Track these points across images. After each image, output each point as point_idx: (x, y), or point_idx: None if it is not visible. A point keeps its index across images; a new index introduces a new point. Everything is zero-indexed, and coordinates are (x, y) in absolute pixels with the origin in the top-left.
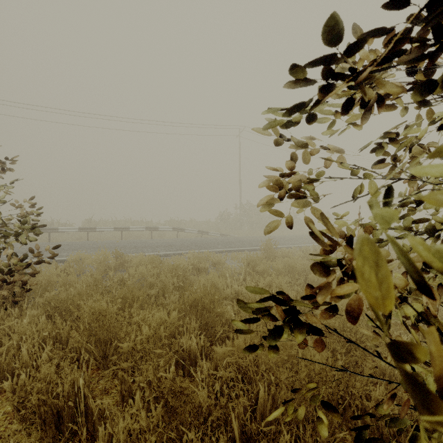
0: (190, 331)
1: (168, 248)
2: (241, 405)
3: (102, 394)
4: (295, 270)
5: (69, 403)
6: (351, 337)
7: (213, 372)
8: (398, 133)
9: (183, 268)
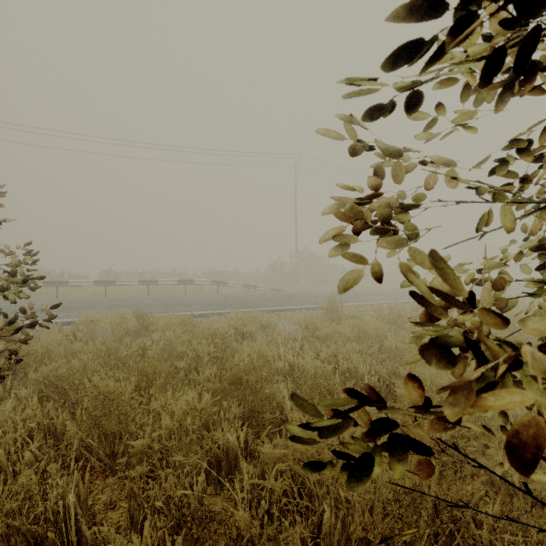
0: (228, 420)
1: (205, 306)
2: (297, 536)
3: (107, 510)
4: (366, 335)
5: (49, 535)
6: None
7: (259, 482)
8: (526, 142)
9: (223, 333)
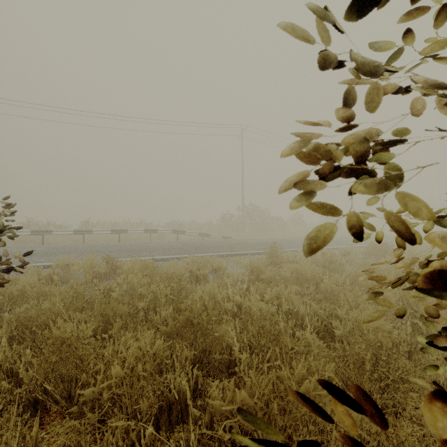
0: (180, 362)
1: (166, 251)
2: None
3: None
4: (304, 277)
5: None
6: (388, 374)
7: (207, 432)
8: None
9: (180, 276)
